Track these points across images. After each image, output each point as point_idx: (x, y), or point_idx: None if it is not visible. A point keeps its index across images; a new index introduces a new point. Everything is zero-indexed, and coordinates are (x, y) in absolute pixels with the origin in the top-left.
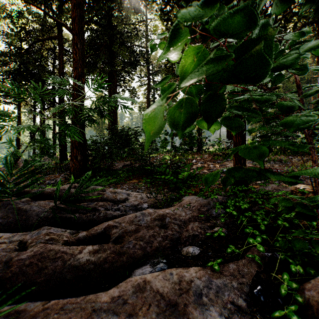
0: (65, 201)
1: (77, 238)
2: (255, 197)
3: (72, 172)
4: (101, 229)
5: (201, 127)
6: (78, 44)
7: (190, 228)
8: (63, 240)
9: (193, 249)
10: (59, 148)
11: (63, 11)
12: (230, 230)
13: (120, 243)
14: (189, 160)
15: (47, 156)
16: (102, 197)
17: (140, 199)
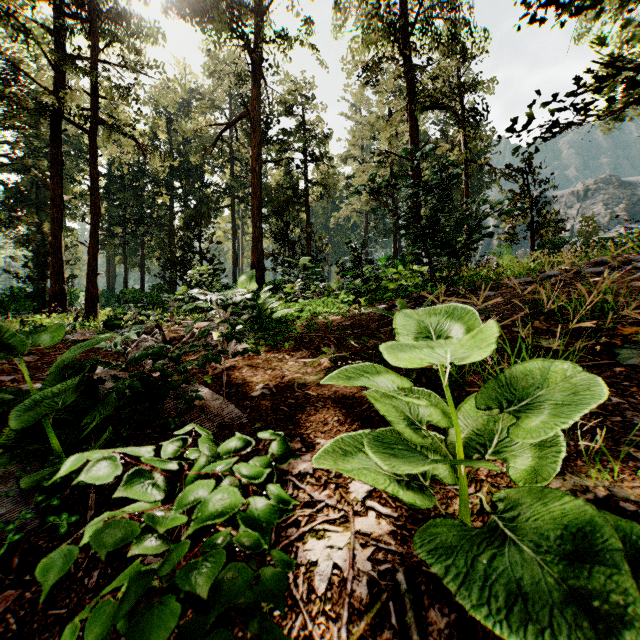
0: None
1: None
2: None
3: None
4: None
5: None
6: None
7: None
8: None
9: None
10: None
11: None
12: None
13: None
14: None
15: None
16: None
17: None
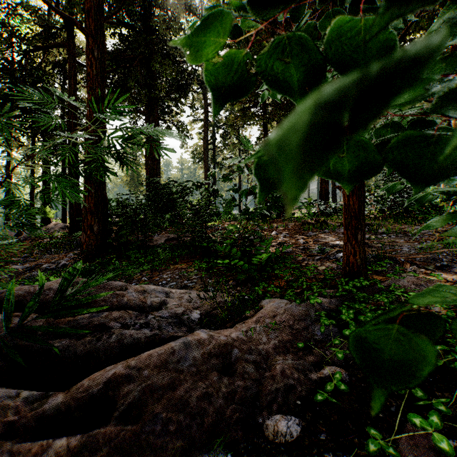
0: (49, 311)
1: (40, 414)
2: (387, 301)
3: (84, 251)
4: (98, 384)
5: (336, 165)
6: (95, 50)
7: (279, 371)
8: (7, 422)
9: (287, 425)
10: (69, 213)
11: (74, 3)
12: (352, 372)
13: (136, 421)
14: (266, 231)
15: (27, 228)
16: (120, 300)
17: (188, 302)
